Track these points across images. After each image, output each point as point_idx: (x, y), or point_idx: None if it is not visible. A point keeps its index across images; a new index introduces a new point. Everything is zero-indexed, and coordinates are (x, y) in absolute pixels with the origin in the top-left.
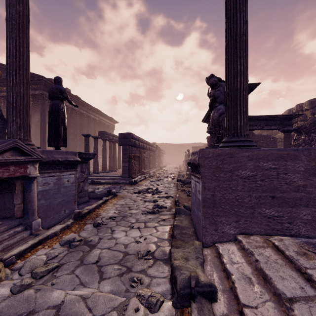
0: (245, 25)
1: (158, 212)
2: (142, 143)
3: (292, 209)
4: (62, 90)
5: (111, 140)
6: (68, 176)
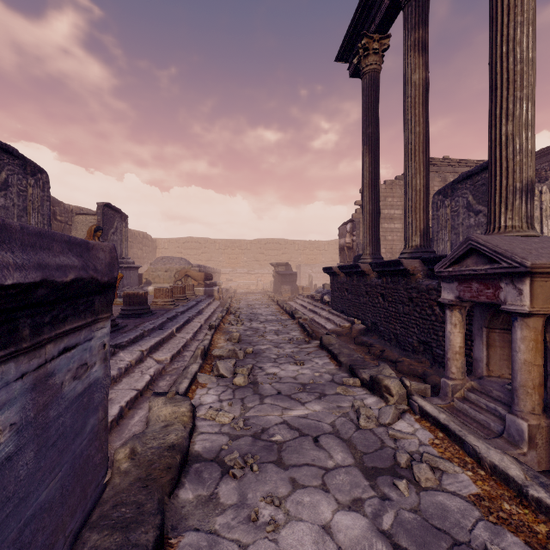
0: None
1: None
2: None
3: None
4: None
5: None
6: None
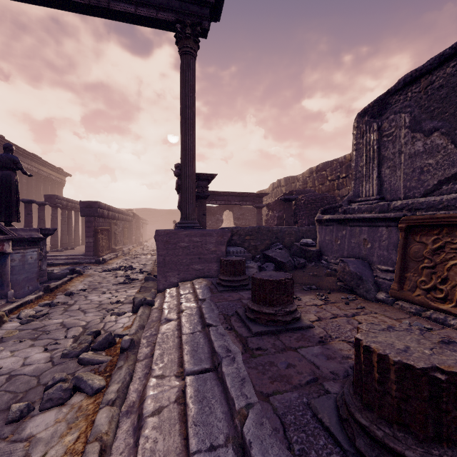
0: (192, 144)
1: (130, 283)
2: (113, 212)
3: (209, 264)
4: (16, 160)
5: (64, 207)
6: (32, 253)
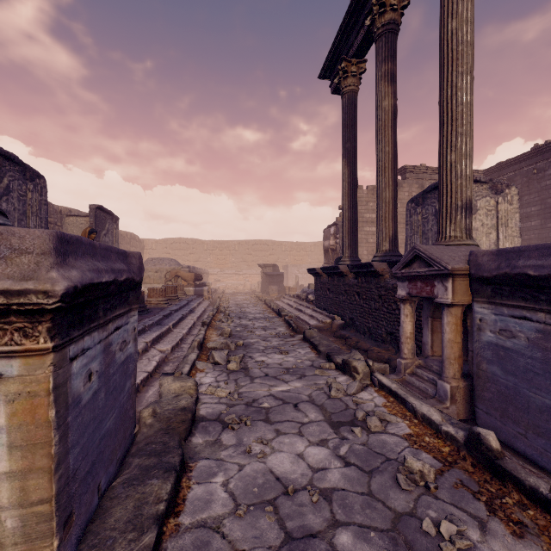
0: None
1: None
2: None
3: None
4: None
5: None
6: None
